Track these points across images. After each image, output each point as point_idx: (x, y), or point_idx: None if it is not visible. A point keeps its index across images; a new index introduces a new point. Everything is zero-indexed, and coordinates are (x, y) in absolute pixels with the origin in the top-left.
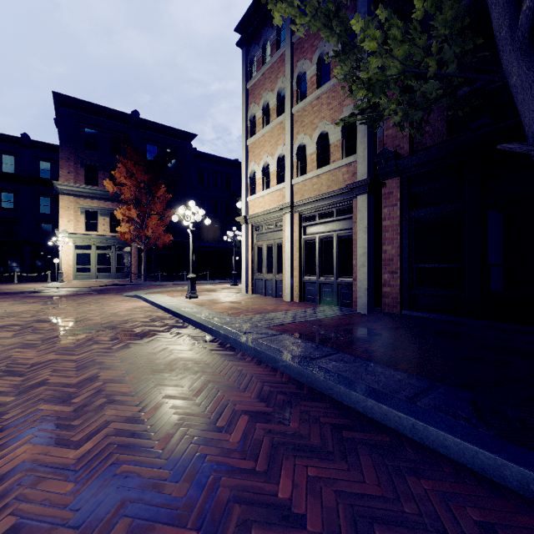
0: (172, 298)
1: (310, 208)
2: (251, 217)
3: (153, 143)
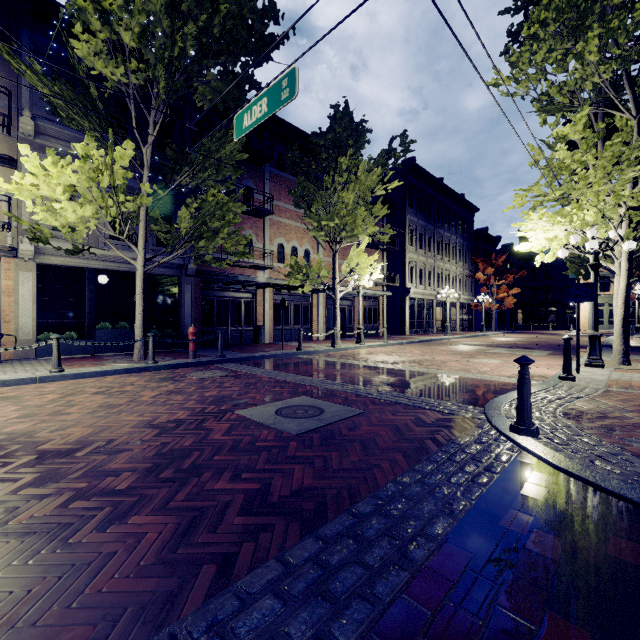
0: None
1: None
2: None
3: None
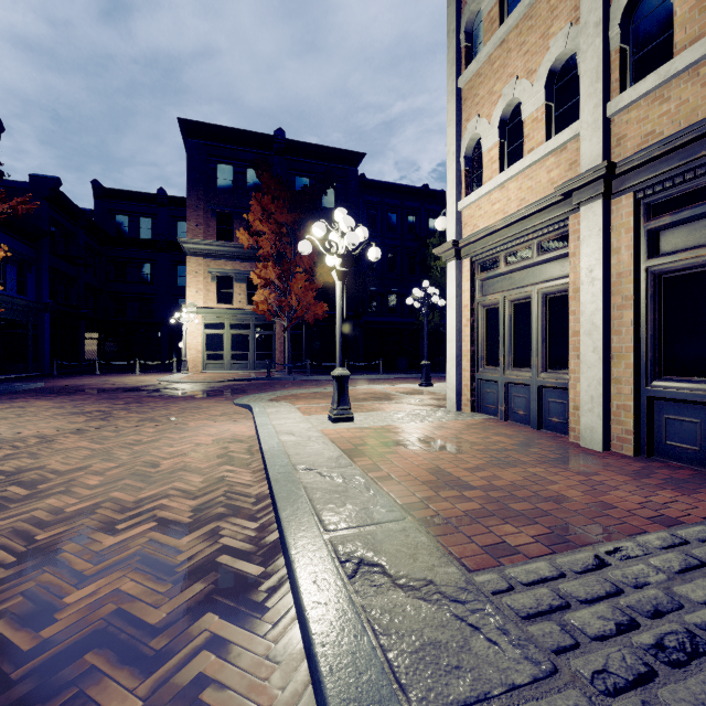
0: (301, 417)
1: (691, 161)
2: (470, 240)
3: (304, 174)
